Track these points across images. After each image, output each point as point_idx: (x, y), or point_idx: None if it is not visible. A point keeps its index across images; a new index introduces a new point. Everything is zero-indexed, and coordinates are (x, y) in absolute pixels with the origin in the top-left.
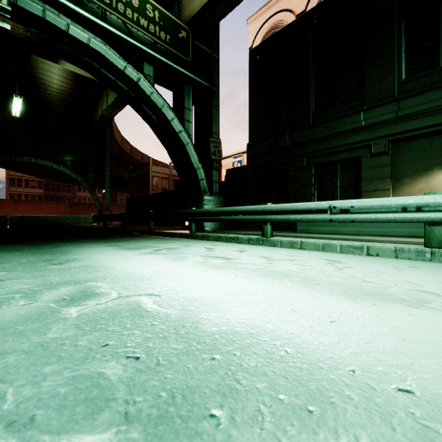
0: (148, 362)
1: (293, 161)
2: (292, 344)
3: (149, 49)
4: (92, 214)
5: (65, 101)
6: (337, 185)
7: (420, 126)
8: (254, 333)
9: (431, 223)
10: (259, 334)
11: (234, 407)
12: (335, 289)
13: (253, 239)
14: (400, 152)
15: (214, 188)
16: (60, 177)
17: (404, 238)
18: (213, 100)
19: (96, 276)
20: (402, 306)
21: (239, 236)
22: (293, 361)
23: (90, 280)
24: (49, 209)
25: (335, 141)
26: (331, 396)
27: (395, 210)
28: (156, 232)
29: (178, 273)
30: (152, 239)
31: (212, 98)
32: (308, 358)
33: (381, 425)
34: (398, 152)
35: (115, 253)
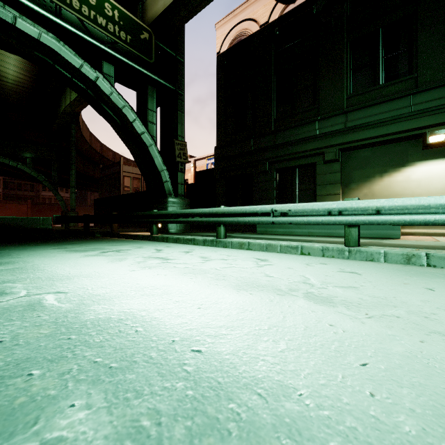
0: (8, 344)
1: (257, 165)
2: (146, 325)
3: (108, 48)
4: (54, 215)
5: (24, 94)
6: (296, 189)
7: (364, 137)
8: (124, 319)
9: (349, 225)
10: (127, 319)
11: (53, 368)
12: (233, 283)
13: (208, 240)
14: (348, 160)
15: (179, 190)
16: (21, 174)
17: (343, 238)
18: (178, 103)
19: (18, 278)
20: (271, 295)
21: (196, 238)
22: (134, 337)
23: (9, 281)
24: (8, 210)
25: (294, 148)
26: (137, 357)
27: (323, 214)
28: (118, 234)
29: (104, 273)
30: (109, 241)
31: (177, 101)
32: (149, 334)
33: (153, 371)
34: (346, 160)
35: (57, 255)
